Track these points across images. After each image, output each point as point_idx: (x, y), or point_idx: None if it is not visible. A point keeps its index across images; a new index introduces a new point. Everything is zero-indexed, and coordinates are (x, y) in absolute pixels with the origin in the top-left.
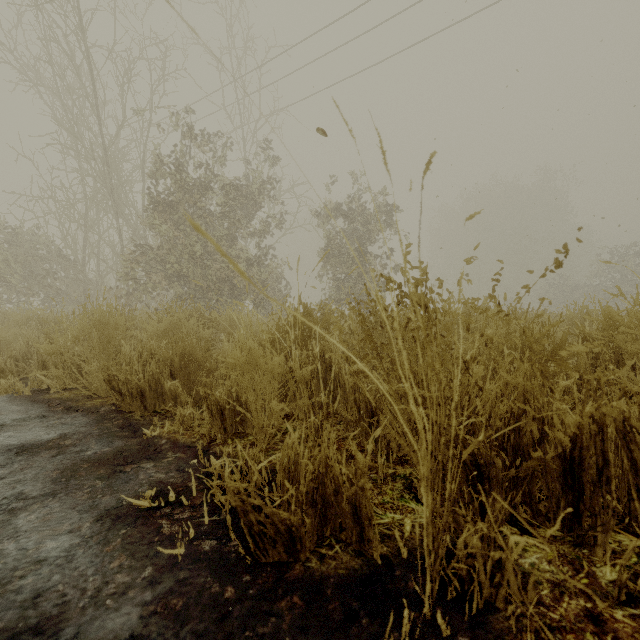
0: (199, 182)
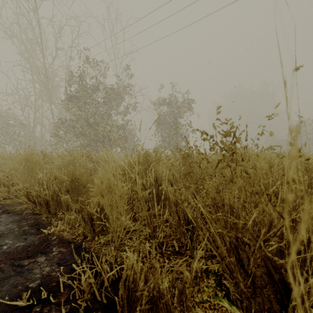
0: (92, 86)
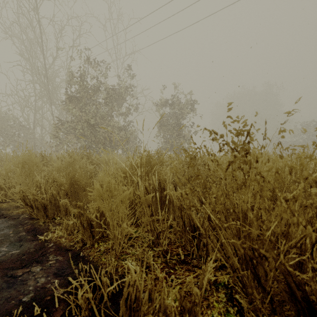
0: (93, 86)
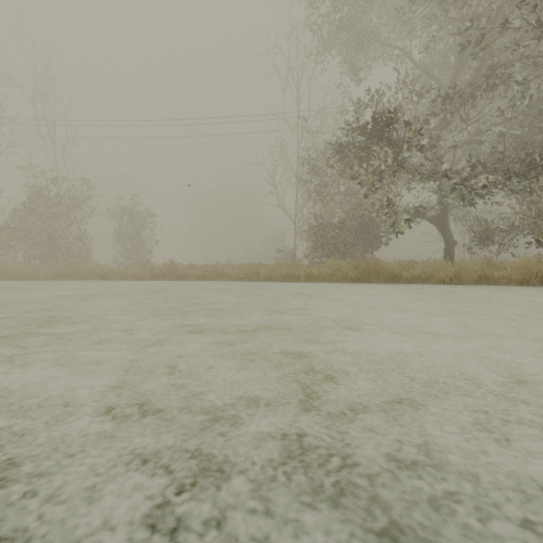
0: (53, 200)
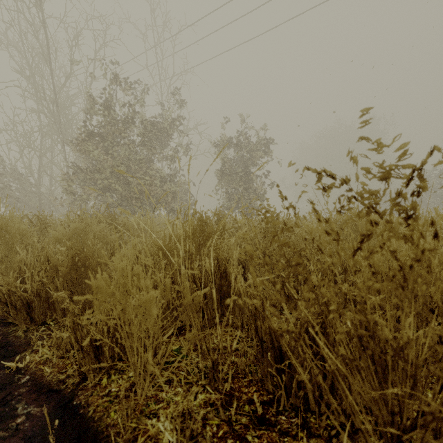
0: (124, 118)
